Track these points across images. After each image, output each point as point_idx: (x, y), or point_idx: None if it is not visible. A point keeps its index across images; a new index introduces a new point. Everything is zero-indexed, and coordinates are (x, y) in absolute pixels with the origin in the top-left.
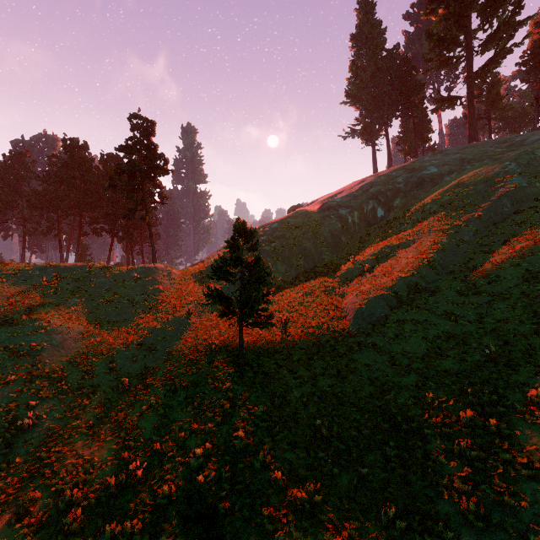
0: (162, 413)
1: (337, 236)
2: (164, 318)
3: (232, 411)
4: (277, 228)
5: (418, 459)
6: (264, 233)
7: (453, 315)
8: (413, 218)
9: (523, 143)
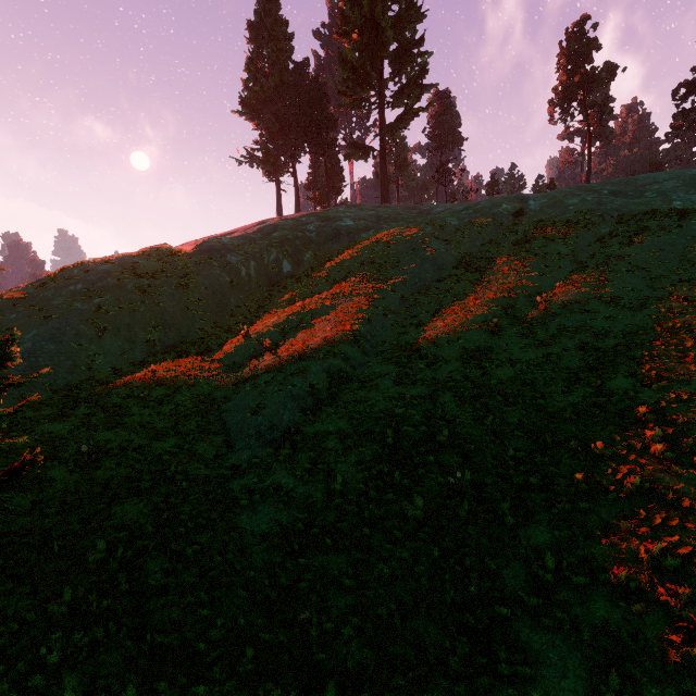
0: None
1: (223, 295)
2: None
3: None
4: (109, 271)
5: None
6: (79, 278)
7: (394, 418)
8: (330, 278)
9: (431, 212)
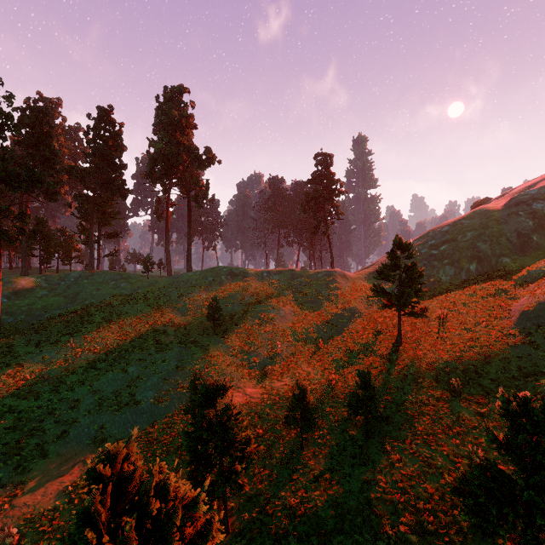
0: (344, 360)
1: (526, 235)
2: (343, 307)
3: (389, 366)
4: (447, 231)
5: None
6: (432, 237)
7: None
8: None
9: None
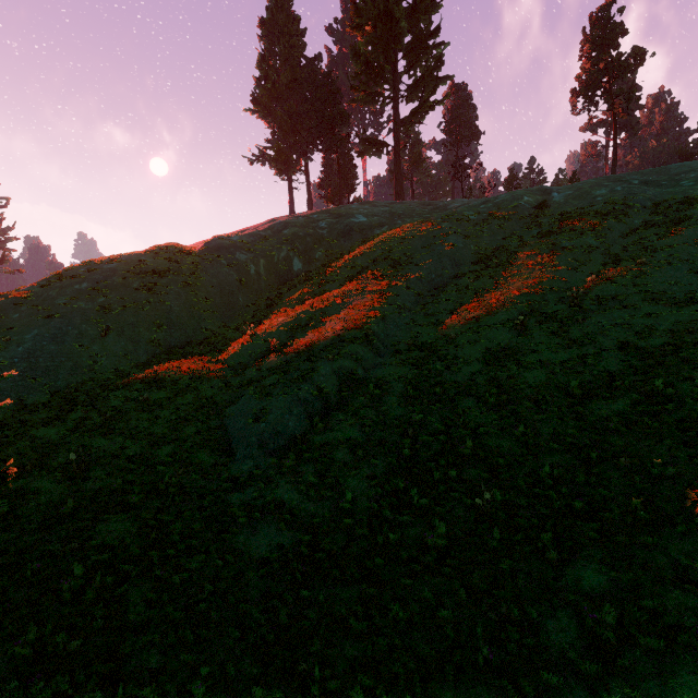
0: None
1: (231, 293)
2: None
3: None
4: (115, 269)
5: None
6: (85, 276)
7: (411, 426)
8: (342, 275)
9: (447, 207)
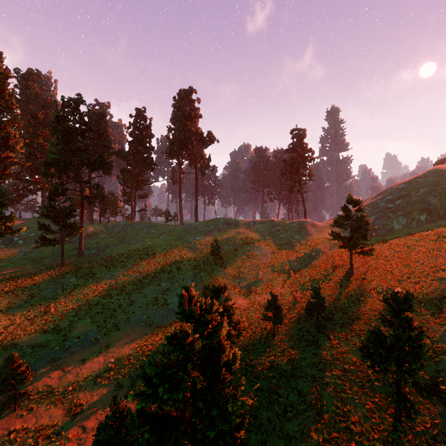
0: (308, 285)
1: None
2: (310, 248)
3: (341, 289)
4: (403, 188)
5: (440, 321)
6: (390, 193)
7: None
8: None
9: None
